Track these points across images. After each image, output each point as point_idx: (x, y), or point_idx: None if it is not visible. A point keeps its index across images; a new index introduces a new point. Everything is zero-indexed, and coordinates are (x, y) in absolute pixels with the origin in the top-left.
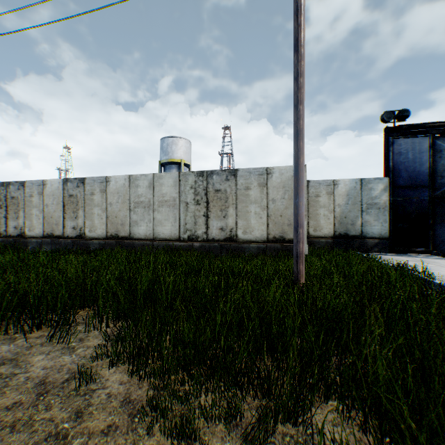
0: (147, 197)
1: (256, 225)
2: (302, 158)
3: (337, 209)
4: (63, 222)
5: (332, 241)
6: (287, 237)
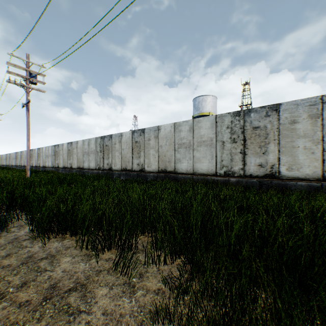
0: (188, 139)
1: (306, 161)
2: None
3: None
4: (131, 160)
5: None
6: None
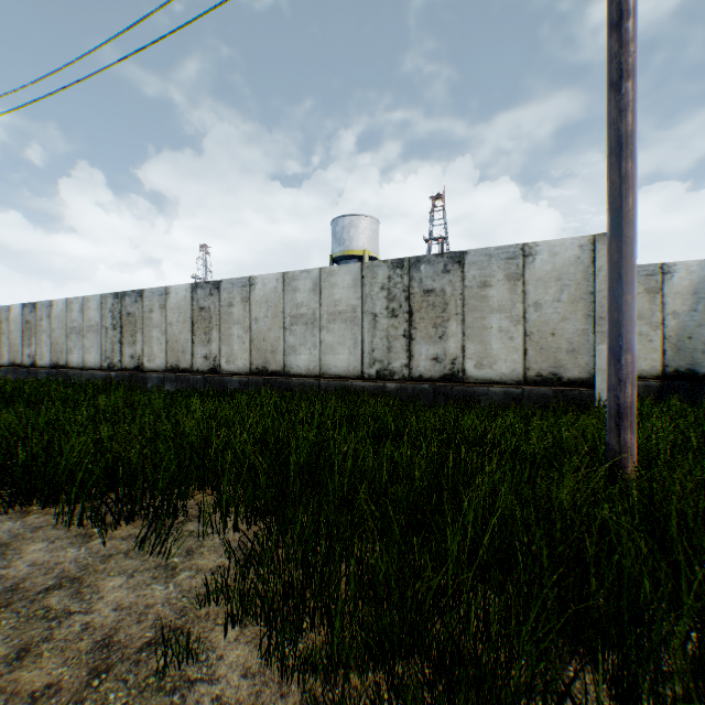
0: (311, 306)
1: (502, 352)
2: (631, 197)
3: (669, 322)
4: (191, 348)
5: (657, 385)
6: (566, 375)
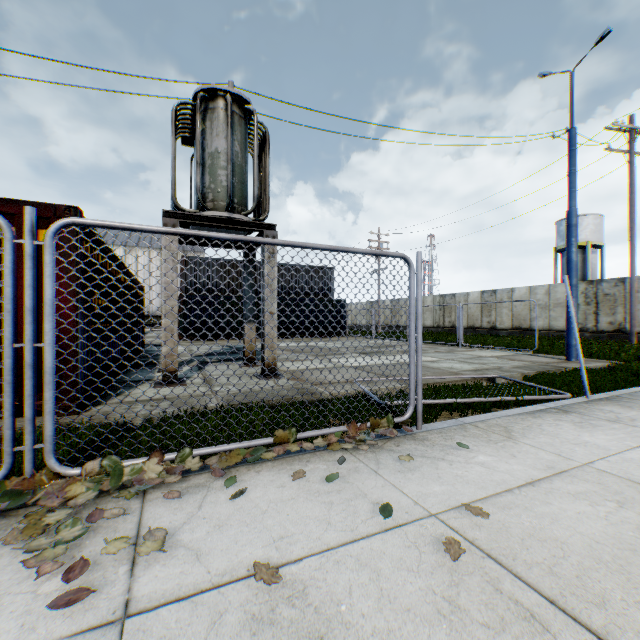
0: (543, 301)
1: None
2: (631, 288)
3: None
4: (480, 318)
5: None
6: None
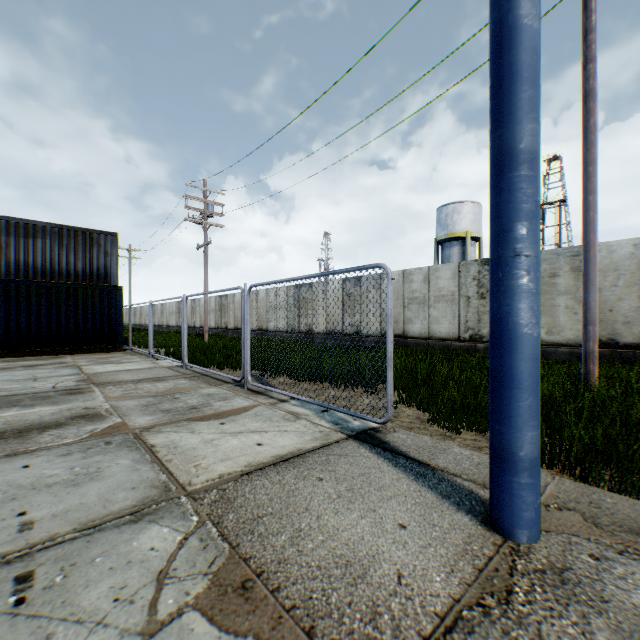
0: (422, 292)
1: (567, 323)
2: (591, 251)
3: None
4: (342, 319)
5: None
6: (620, 340)
